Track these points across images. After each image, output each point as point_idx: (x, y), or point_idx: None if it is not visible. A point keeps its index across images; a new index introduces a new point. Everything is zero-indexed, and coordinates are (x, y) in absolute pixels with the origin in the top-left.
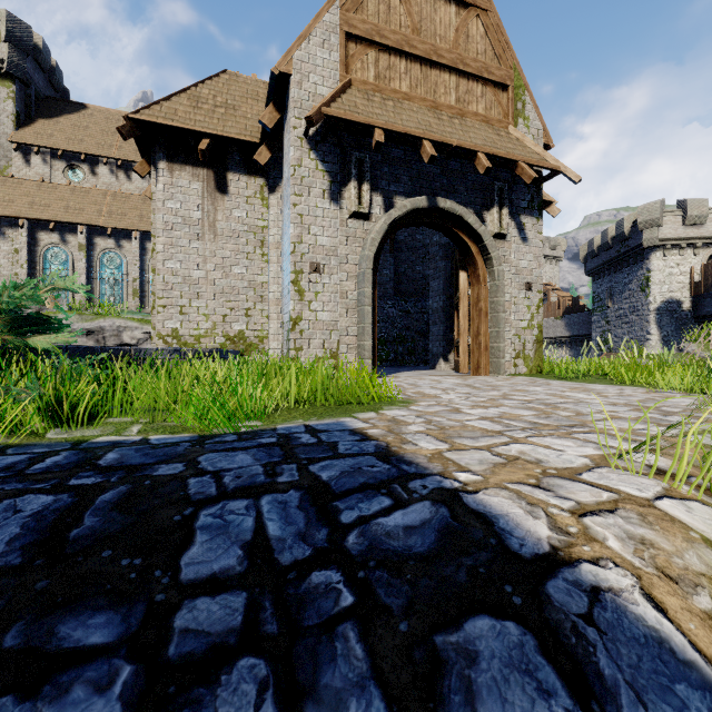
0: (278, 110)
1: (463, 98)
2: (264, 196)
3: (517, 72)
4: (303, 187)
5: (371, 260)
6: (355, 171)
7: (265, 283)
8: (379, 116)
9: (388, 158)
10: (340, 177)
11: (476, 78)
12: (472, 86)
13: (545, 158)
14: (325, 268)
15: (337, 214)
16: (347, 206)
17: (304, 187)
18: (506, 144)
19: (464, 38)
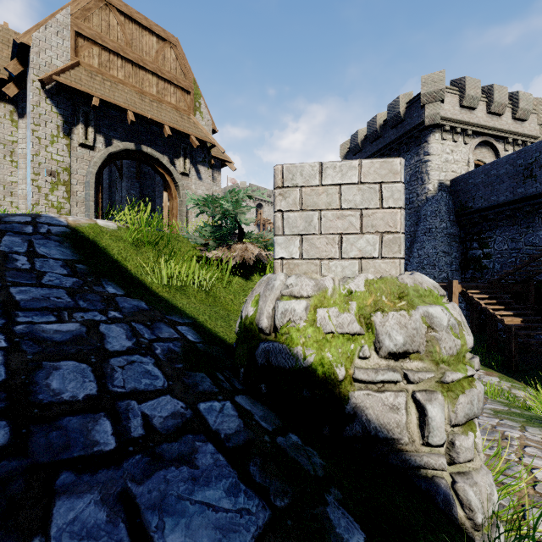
0: (22, 65)
1: (161, 92)
2: (13, 119)
3: (196, 86)
4: (41, 120)
5: (94, 174)
6: (82, 119)
7: (14, 182)
8: (98, 90)
9: (109, 115)
10: (72, 120)
11: (170, 82)
12: (167, 86)
13: (208, 136)
14: (59, 175)
15: (69, 142)
16: (77, 139)
17: (42, 120)
18: (186, 124)
19: (162, 57)
